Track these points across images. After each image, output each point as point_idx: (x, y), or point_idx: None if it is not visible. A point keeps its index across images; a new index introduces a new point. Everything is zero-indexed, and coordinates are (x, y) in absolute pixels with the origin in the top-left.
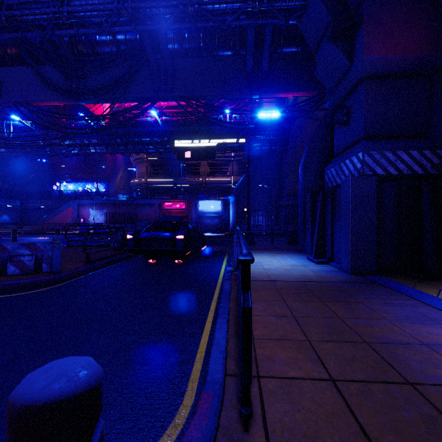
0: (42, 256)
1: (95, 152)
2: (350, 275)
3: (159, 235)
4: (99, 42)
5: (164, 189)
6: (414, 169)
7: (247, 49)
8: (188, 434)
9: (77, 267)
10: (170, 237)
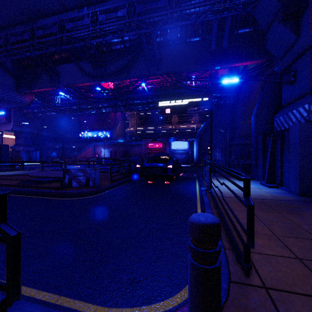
0: (89, 177)
1: (105, 111)
2: (298, 196)
3: (157, 165)
4: (113, 43)
5: (147, 134)
6: None
7: (212, 35)
8: None
9: (107, 184)
10: (164, 167)
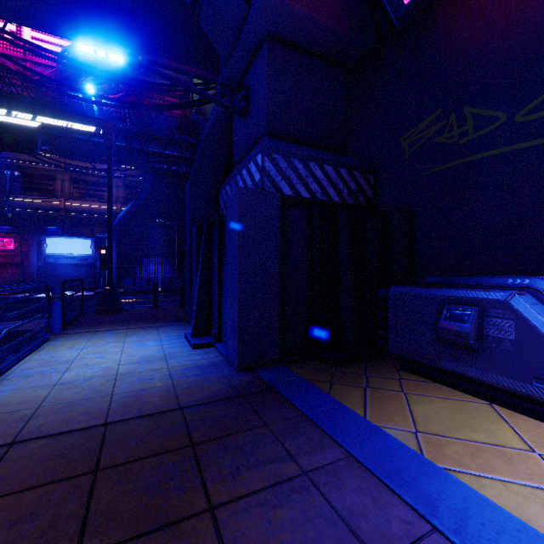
0: None
1: None
2: (237, 372)
3: None
4: None
5: None
6: (330, 194)
7: None
8: None
9: None
10: None
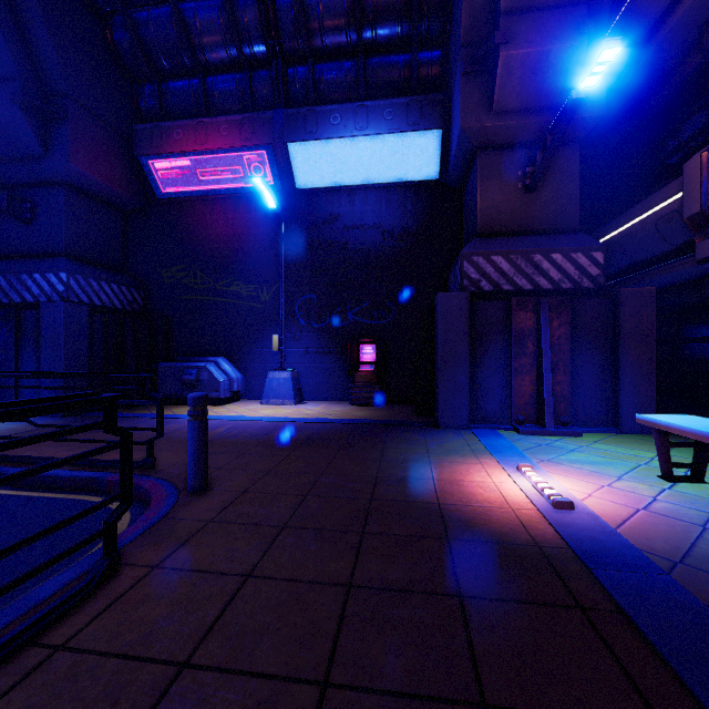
0: None
1: None
2: (64, 417)
3: None
4: None
5: None
6: (115, 303)
7: None
8: (134, 480)
9: None
10: None
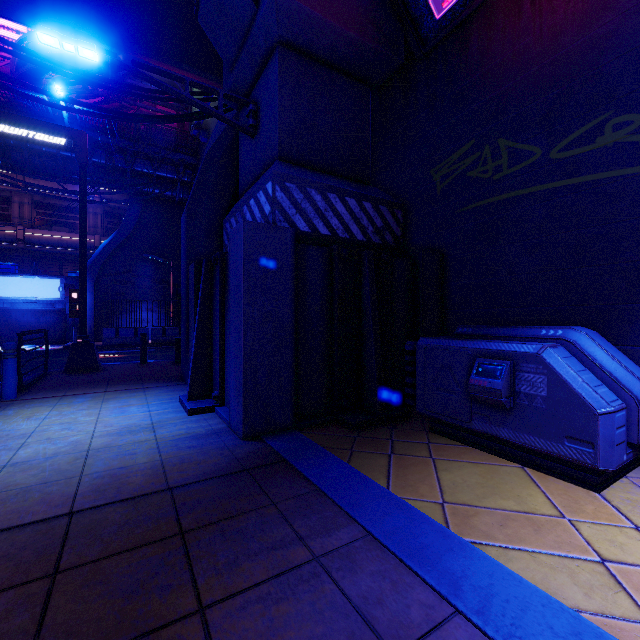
0: None
1: None
2: (241, 442)
3: None
4: None
5: None
6: (353, 231)
7: None
8: None
9: None
10: None
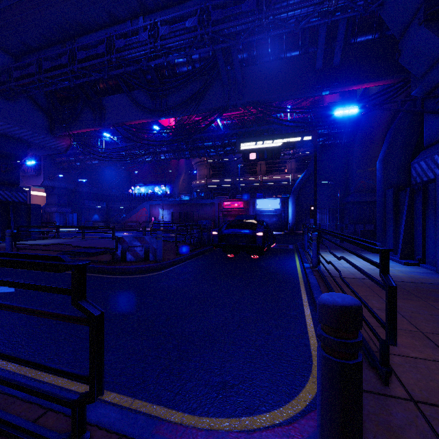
0: (148, 247)
1: (165, 158)
2: None
3: (241, 232)
4: (177, 64)
5: (222, 189)
6: None
7: (318, 46)
8: None
9: (172, 258)
10: (251, 234)
